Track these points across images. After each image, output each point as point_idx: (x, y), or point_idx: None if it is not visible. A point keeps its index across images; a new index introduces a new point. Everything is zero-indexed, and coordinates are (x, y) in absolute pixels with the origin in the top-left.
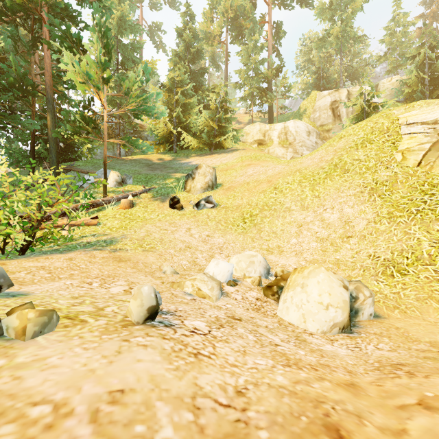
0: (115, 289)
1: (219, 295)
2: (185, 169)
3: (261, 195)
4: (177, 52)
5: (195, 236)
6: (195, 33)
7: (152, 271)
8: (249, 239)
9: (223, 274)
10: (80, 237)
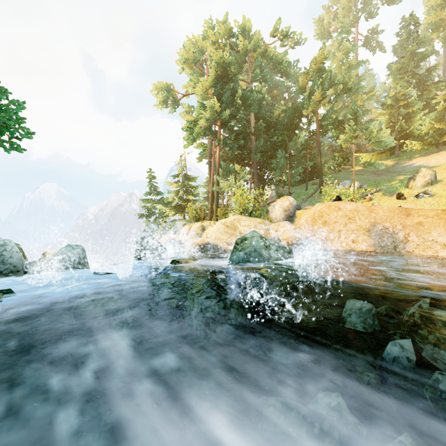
0: None
1: None
2: (407, 172)
3: None
4: (398, 65)
5: None
6: (420, 39)
7: None
8: None
9: None
10: None
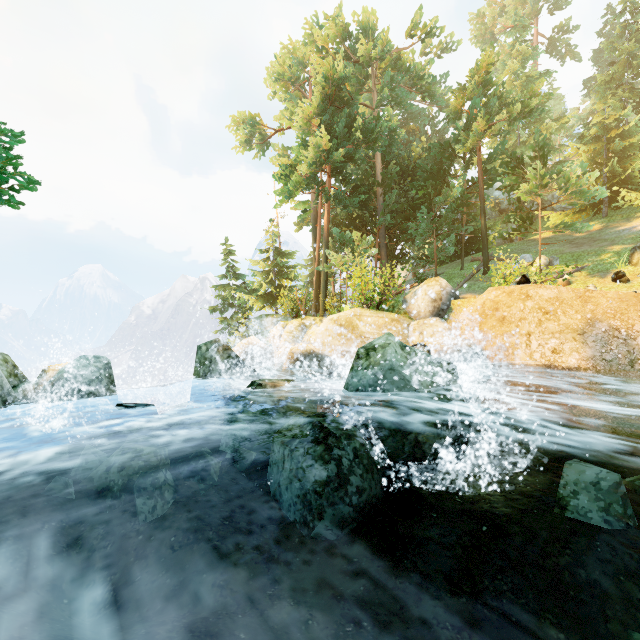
0: None
1: None
2: (626, 239)
3: None
4: (606, 75)
5: None
6: None
7: None
8: None
9: None
10: None
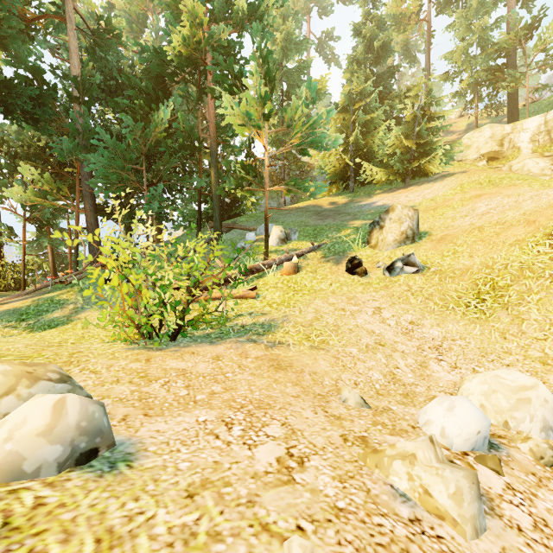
0: (263, 454)
1: (476, 513)
2: (367, 214)
3: (514, 248)
4: (354, 57)
5: (389, 323)
6: (380, 21)
7: (324, 393)
8: (494, 333)
9: (468, 434)
10: (235, 316)
